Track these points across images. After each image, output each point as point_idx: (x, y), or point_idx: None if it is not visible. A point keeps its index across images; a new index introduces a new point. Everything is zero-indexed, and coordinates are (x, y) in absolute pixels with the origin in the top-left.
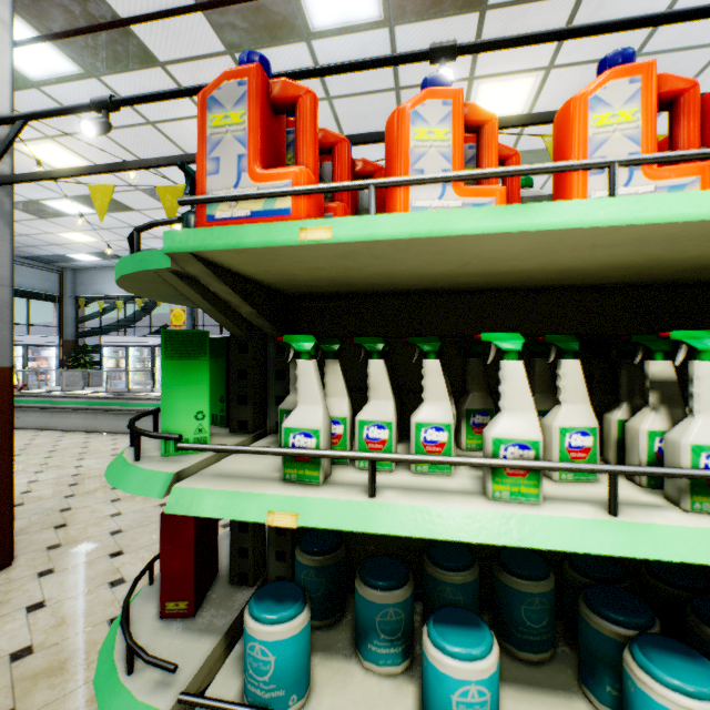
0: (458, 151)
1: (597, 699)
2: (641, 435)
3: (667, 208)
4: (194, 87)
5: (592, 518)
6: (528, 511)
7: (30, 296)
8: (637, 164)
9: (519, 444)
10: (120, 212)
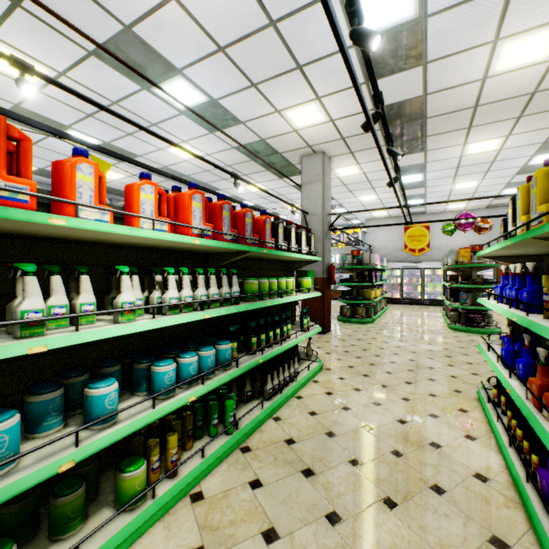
0: (97, 189)
1: (141, 392)
2: (155, 298)
3: (167, 236)
4: None
5: (151, 320)
6: (134, 323)
7: None
8: (159, 221)
9: (130, 303)
10: None
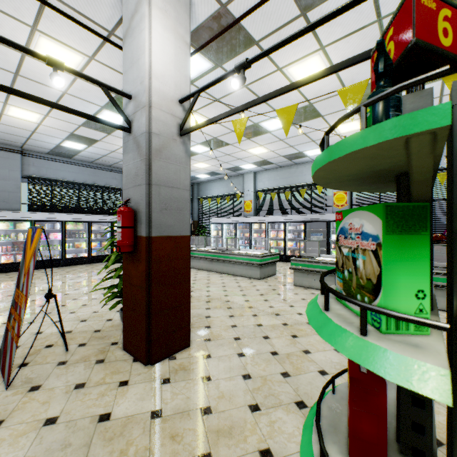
0: None
1: None
2: None
3: None
4: (306, 26)
5: None
6: None
7: None
8: None
9: None
10: (222, 147)
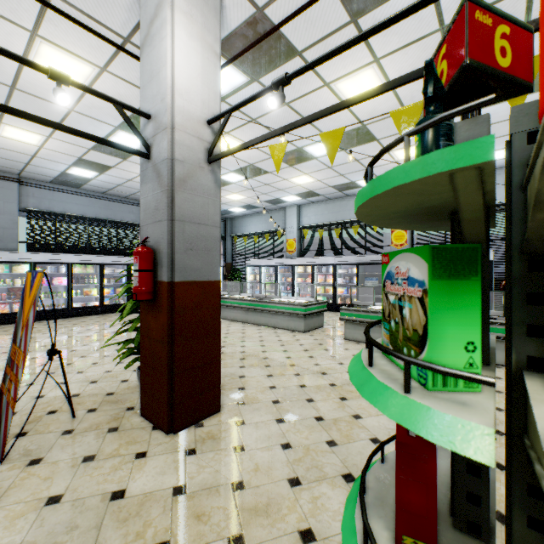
0: None
1: None
2: None
3: None
4: (354, 37)
5: None
6: None
7: None
8: None
9: None
10: (259, 176)
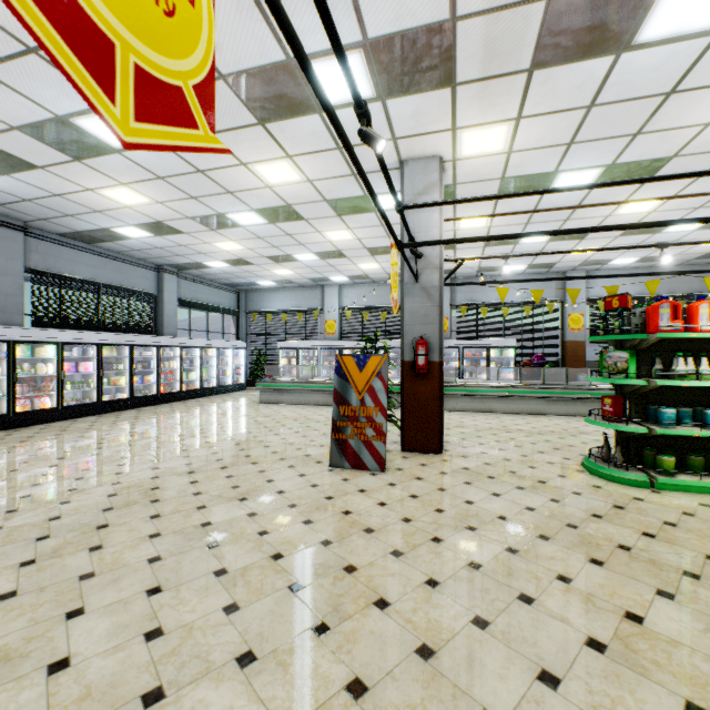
0: (709, 314)
1: None
2: None
3: None
4: (551, 252)
5: None
6: None
7: (225, 312)
8: None
9: None
10: (334, 259)
